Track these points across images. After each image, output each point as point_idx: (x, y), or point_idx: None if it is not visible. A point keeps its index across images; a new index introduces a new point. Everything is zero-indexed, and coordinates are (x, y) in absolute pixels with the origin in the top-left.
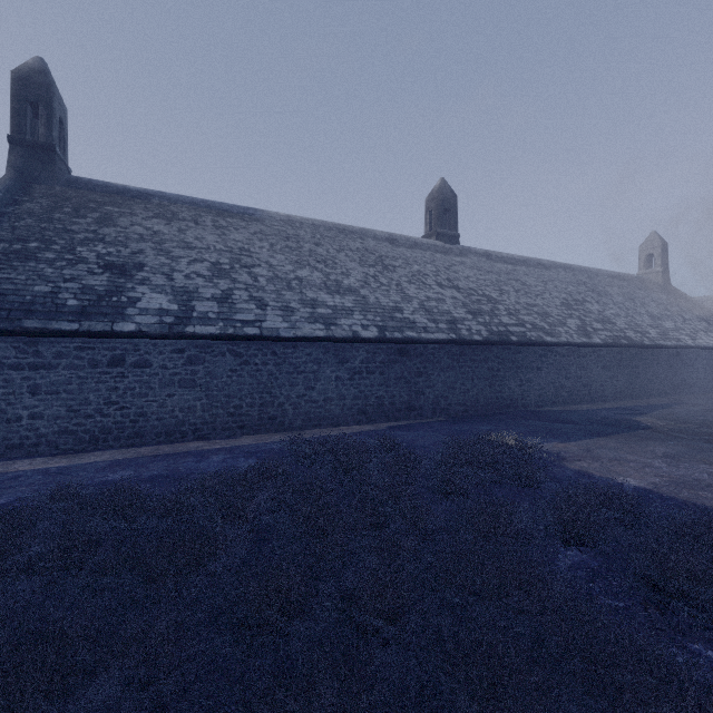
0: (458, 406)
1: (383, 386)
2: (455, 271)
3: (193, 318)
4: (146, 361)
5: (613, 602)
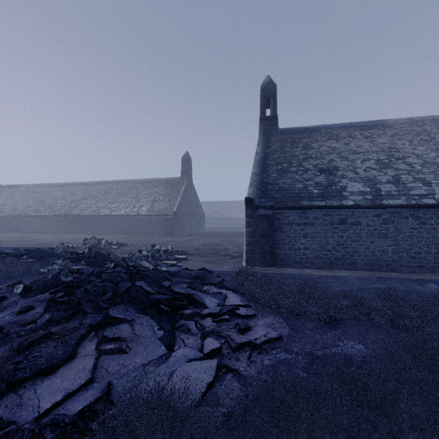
0: None
1: None
2: None
3: (382, 195)
4: (358, 221)
5: None
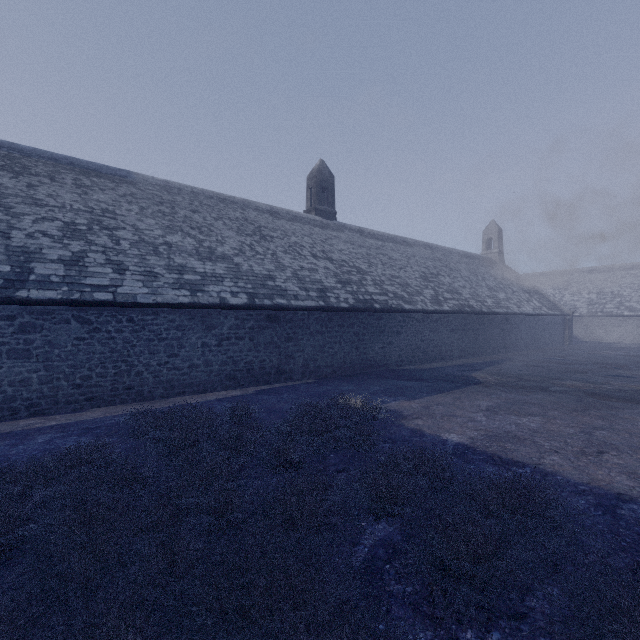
0: (327, 368)
1: (253, 351)
2: (330, 244)
3: (29, 281)
4: None
5: (402, 587)
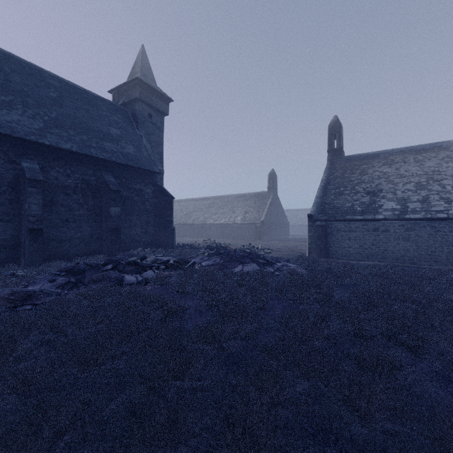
0: None
1: None
2: None
3: (408, 211)
4: (387, 229)
5: None
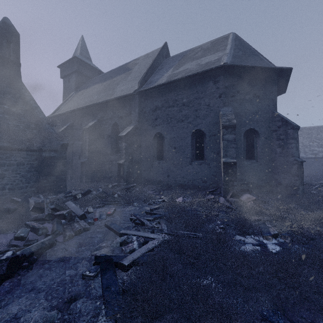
0: None
1: None
2: None
3: None
4: None
5: None
